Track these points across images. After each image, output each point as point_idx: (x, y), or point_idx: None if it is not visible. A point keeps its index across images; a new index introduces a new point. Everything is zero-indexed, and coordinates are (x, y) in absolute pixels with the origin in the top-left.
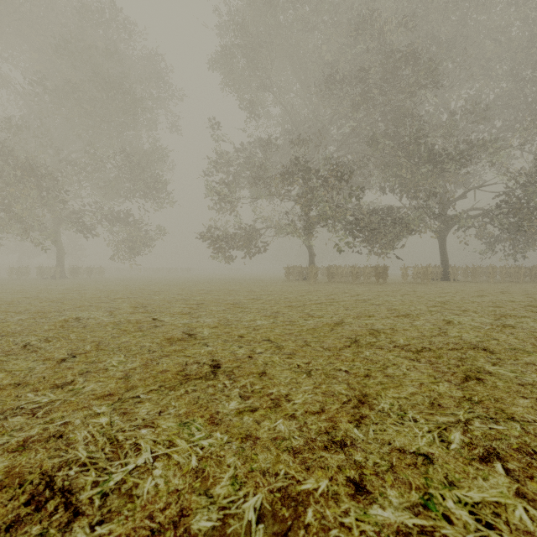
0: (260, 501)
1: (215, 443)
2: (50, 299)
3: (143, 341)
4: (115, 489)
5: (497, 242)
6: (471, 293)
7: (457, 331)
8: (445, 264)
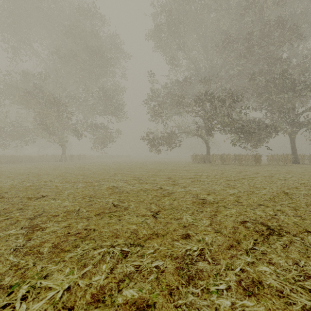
0: None
1: None
2: (79, 174)
3: (181, 204)
4: None
5: None
6: None
7: None
8: (294, 153)
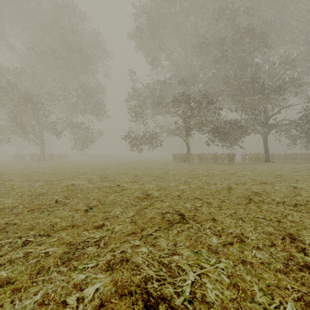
0: (294, 307)
1: (227, 266)
2: (47, 173)
3: (123, 199)
4: (193, 298)
5: (297, 139)
6: (290, 169)
7: (306, 193)
8: (266, 152)
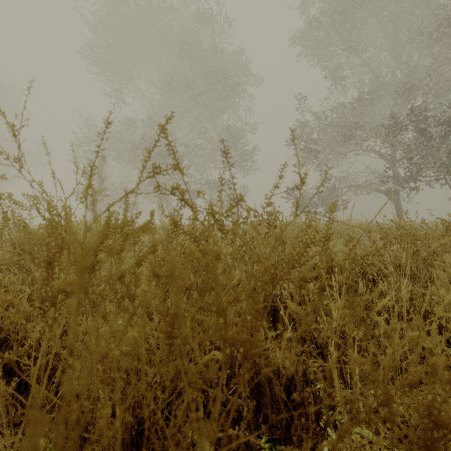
0: None
1: None
2: None
3: None
4: None
5: None
6: None
7: None
8: None
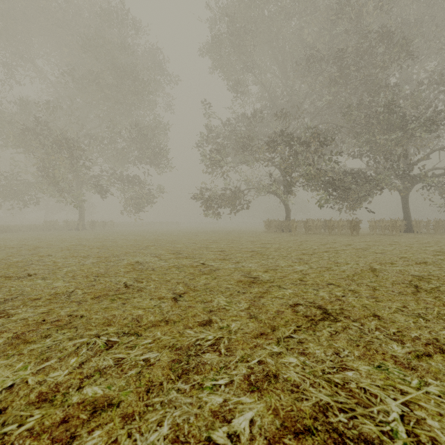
0: None
1: (444, 391)
2: (96, 247)
3: (221, 283)
4: (417, 443)
5: None
6: None
7: None
8: (407, 218)
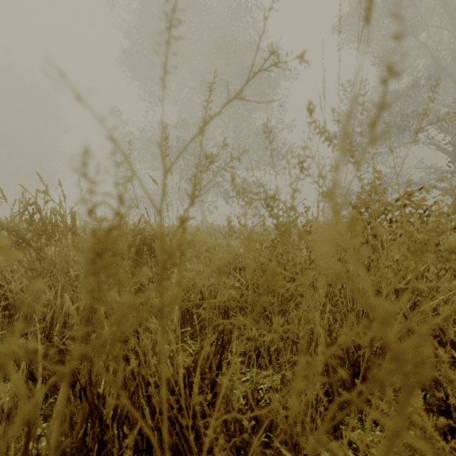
0: None
1: None
2: None
3: None
4: None
5: None
6: None
7: None
8: None
